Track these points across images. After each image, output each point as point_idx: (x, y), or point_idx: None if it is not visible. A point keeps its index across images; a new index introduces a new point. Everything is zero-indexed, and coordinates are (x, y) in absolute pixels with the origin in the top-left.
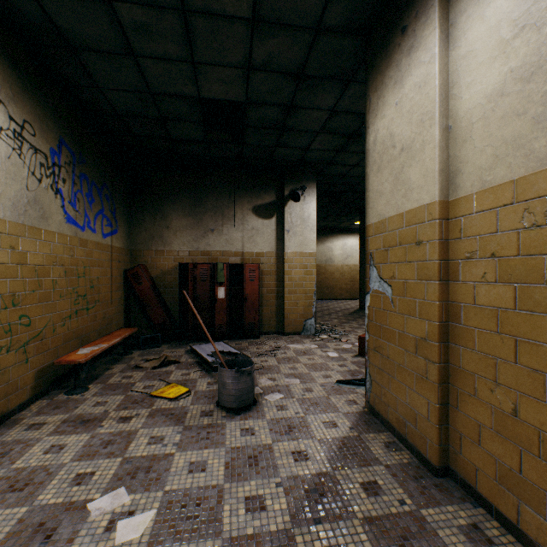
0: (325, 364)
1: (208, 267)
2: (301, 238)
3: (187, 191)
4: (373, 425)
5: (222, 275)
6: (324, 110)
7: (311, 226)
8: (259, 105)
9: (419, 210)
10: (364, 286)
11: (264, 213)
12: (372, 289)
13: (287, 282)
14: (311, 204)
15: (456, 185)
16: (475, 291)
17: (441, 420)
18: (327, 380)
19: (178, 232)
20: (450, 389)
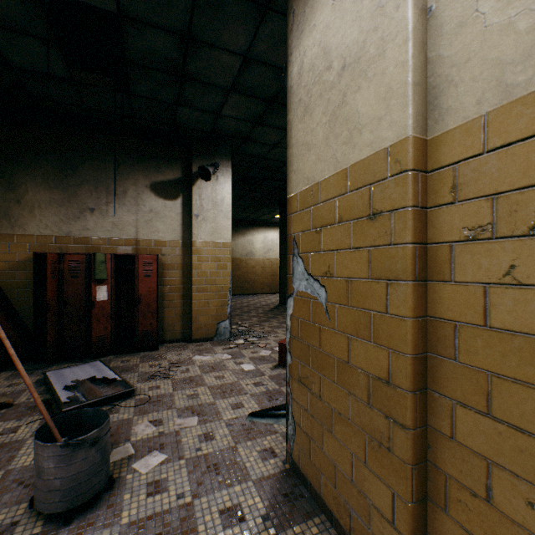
0: (237, 384)
1: (83, 258)
2: (213, 225)
3: (52, 154)
4: (298, 501)
5: (103, 270)
6: (235, 54)
7: (225, 212)
8: (141, 25)
9: (375, 159)
10: (285, 281)
11: (166, 192)
12: (296, 290)
13: (196, 278)
14: (225, 186)
15: (444, 109)
16: (488, 300)
17: (417, 530)
18: (237, 413)
19: (36, 209)
20: (431, 471)
